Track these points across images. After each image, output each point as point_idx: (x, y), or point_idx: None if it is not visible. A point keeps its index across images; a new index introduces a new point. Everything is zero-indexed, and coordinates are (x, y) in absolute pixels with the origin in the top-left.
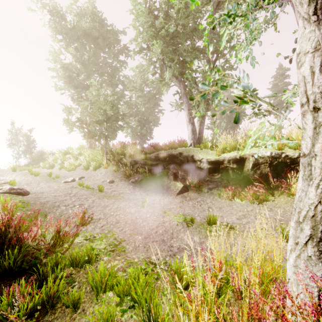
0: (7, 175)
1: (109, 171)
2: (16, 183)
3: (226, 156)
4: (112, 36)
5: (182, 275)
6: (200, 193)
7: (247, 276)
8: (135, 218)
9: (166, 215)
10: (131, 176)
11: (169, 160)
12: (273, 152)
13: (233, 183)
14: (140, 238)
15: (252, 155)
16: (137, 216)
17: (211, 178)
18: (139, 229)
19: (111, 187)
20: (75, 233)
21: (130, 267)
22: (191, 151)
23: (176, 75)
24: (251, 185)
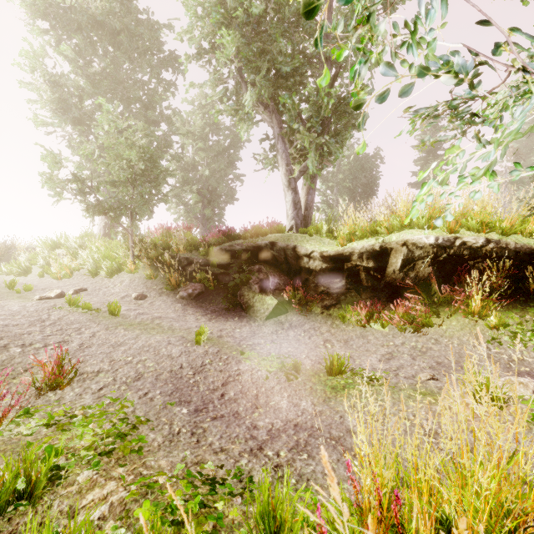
0: None
1: (139, 278)
2: None
3: (355, 246)
4: (147, 32)
5: (282, 523)
6: (308, 315)
7: (457, 521)
8: (178, 366)
9: (245, 358)
10: (180, 287)
11: (252, 257)
12: (441, 237)
13: (367, 297)
14: (185, 411)
15: (403, 244)
16: (184, 363)
17: (327, 287)
18: (184, 392)
19: (138, 308)
20: (24, 411)
21: (143, 503)
22: (293, 239)
23: (265, 101)
24: (400, 299)
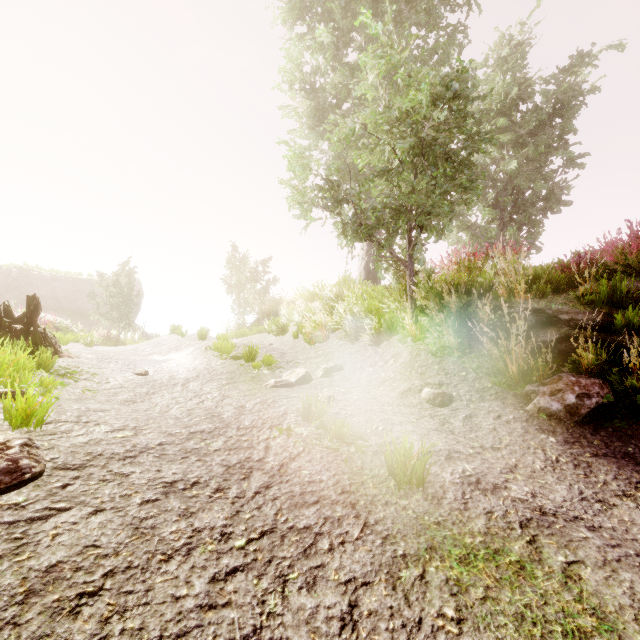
0: (183, 348)
1: (426, 350)
2: (35, 405)
3: None
4: None
5: None
6: None
7: None
8: None
9: None
10: (528, 381)
11: None
12: None
13: None
14: None
15: None
16: None
17: None
18: None
19: (449, 443)
20: None
21: None
22: None
23: None
24: None
